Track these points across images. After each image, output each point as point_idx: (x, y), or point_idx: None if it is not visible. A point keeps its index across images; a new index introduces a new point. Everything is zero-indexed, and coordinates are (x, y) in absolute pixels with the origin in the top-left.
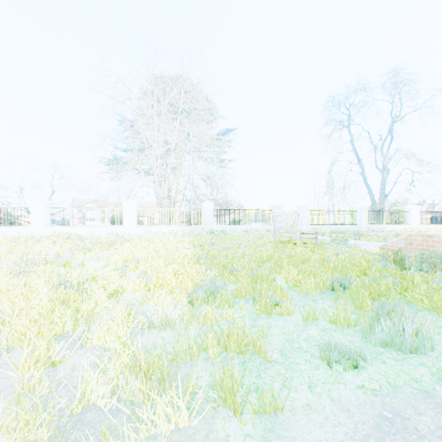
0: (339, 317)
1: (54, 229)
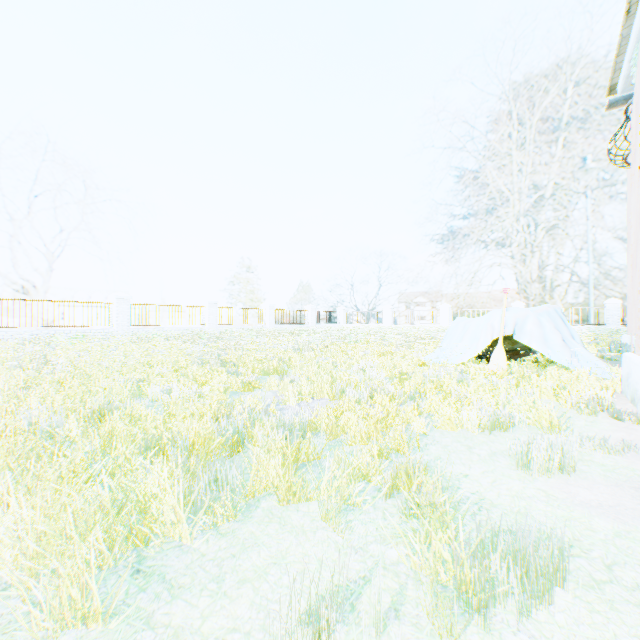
0: None
1: None
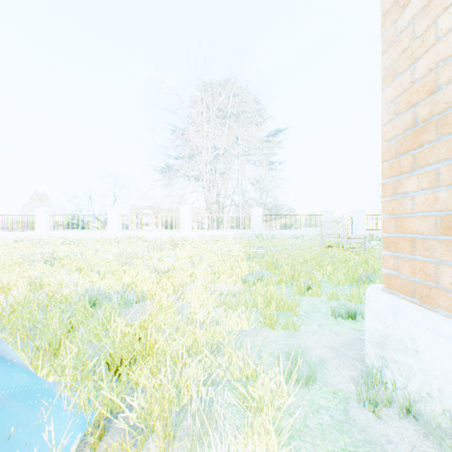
0: (355, 297)
1: (125, 233)
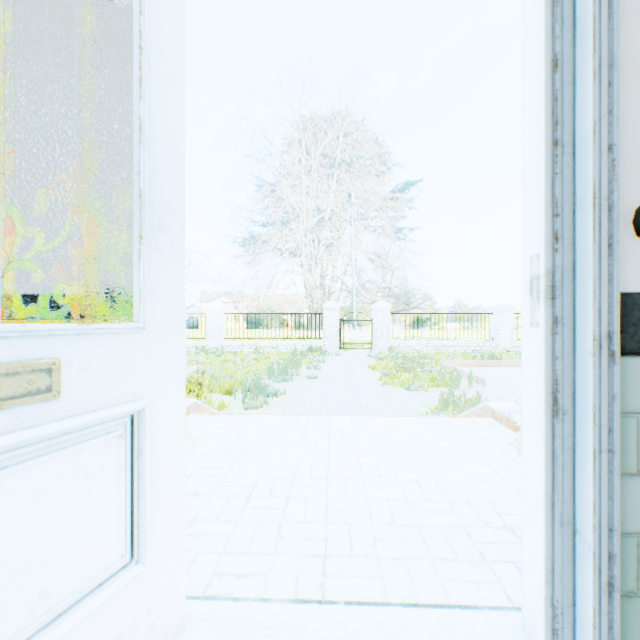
0: None
1: None
